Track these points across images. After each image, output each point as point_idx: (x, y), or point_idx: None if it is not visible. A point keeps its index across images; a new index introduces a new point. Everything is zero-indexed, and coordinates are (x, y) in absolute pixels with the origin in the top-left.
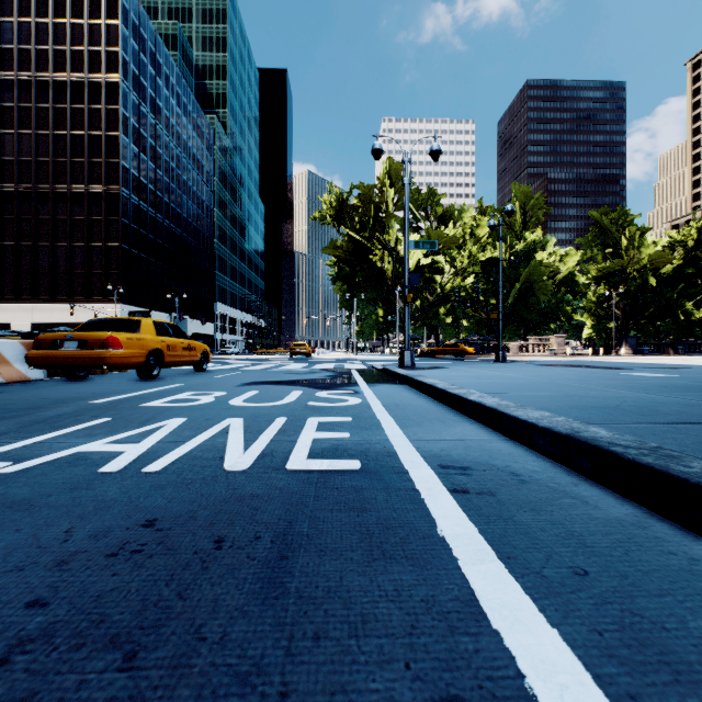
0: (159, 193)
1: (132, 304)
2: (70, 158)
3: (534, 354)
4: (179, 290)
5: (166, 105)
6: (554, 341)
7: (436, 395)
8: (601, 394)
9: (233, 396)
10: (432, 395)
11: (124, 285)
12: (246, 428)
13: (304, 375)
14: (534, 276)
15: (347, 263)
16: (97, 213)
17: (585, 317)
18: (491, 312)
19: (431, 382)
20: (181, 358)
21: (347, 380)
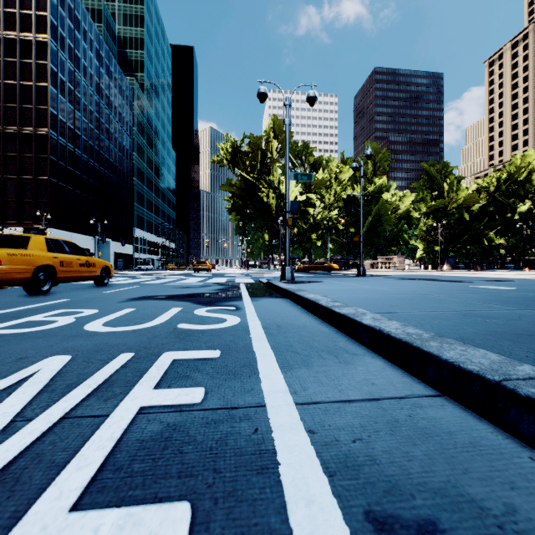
0: (84, 137)
1: (59, 228)
2: (3, 103)
3: (382, 270)
4: (102, 217)
5: (90, 65)
6: (396, 260)
7: (319, 312)
8: (494, 312)
9: (101, 315)
10: (315, 312)
11: (52, 212)
12: (56, 379)
13: (195, 289)
14: (382, 211)
15: (240, 198)
16: (27, 151)
17: (418, 242)
18: (350, 237)
19: (313, 297)
20: (78, 273)
21: (233, 293)
